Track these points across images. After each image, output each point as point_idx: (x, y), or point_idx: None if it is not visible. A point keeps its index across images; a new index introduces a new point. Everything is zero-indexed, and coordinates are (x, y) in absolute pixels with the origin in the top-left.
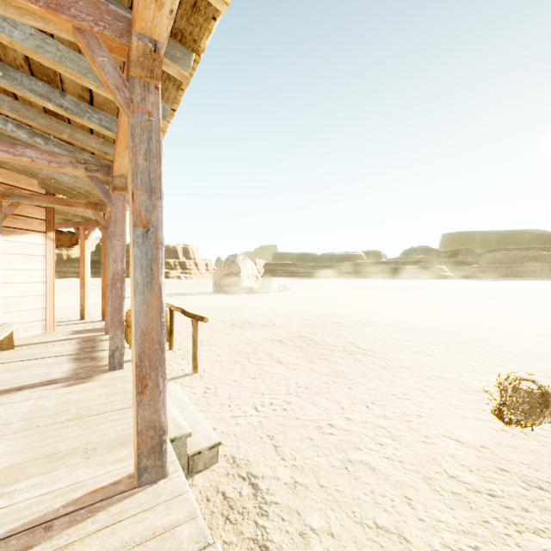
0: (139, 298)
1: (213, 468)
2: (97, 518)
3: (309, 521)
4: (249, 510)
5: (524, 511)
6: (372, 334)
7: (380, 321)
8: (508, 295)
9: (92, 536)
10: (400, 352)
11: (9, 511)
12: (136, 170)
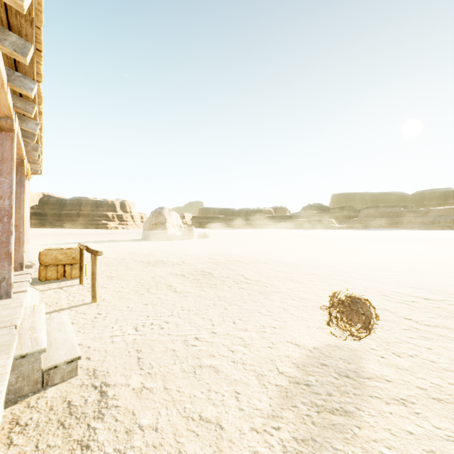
0: None
1: (70, 381)
2: None
3: (140, 419)
4: (87, 415)
5: (328, 395)
6: (261, 268)
7: (272, 259)
8: (375, 240)
9: None
10: (278, 281)
11: None
12: None
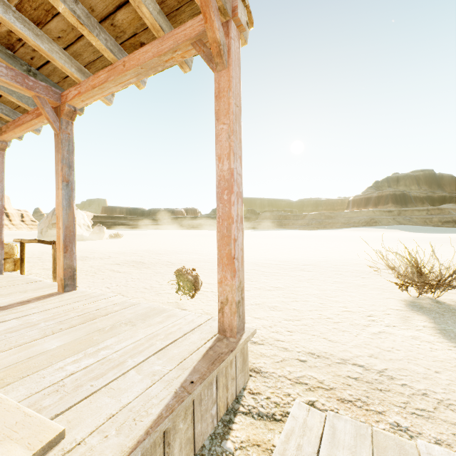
0: (64, 212)
1: None
2: (51, 298)
3: None
4: None
5: None
6: (181, 257)
7: (189, 251)
8: (266, 237)
9: (54, 299)
10: (195, 262)
11: (1, 303)
12: (63, 158)
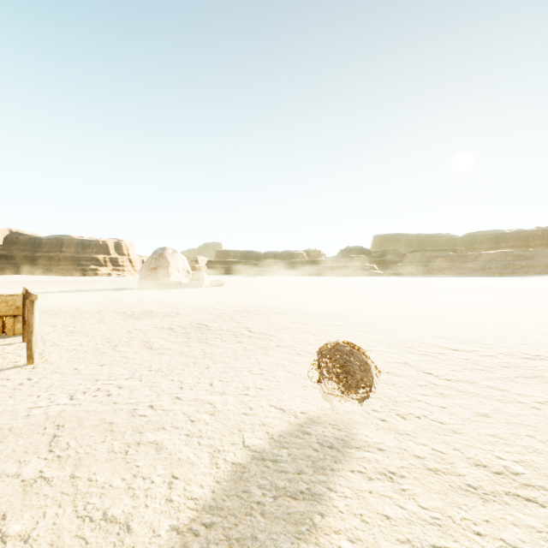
0: None
1: None
2: None
3: (10, 525)
4: None
5: (297, 473)
6: (274, 319)
7: (292, 308)
8: (418, 287)
9: None
10: (289, 333)
11: None
12: None
